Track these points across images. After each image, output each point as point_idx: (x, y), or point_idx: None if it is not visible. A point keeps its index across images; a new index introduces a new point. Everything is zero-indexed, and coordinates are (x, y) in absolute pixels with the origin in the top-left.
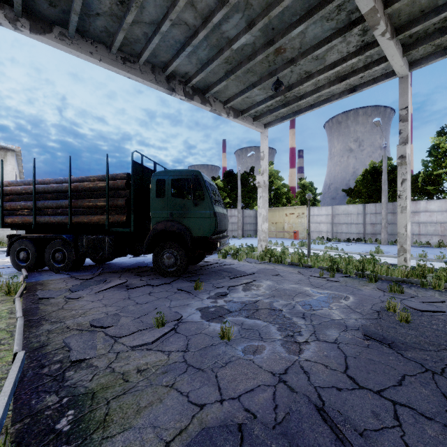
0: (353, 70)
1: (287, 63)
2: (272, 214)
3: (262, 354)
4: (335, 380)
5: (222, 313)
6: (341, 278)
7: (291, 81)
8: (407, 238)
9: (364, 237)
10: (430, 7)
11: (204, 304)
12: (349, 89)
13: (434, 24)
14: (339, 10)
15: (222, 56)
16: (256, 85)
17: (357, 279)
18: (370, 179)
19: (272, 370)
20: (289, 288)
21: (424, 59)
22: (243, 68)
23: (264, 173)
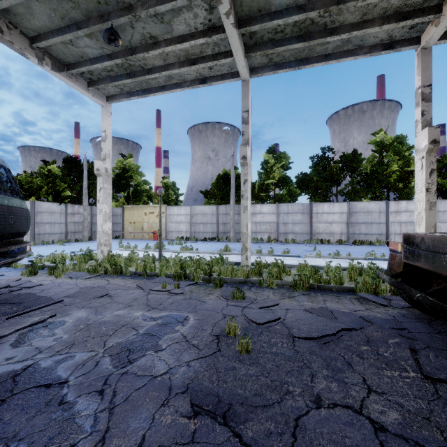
0: (203, 56)
1: (124, 9)
2: (130, 212)
3: None
4: None
5: None
6: (188, 287)
7: (134, 42)
8: (248, 237)
9: (217, 236)
10: (266, 9)
11: None
12: (200, 79)
13: (268, 32)
14: None
15: None
16: (82, 26)
17: (204, 286)
18: (222, 183)
19: None
20: (110, 320)
21: (261, 69)
22: None
23: (106, 159)
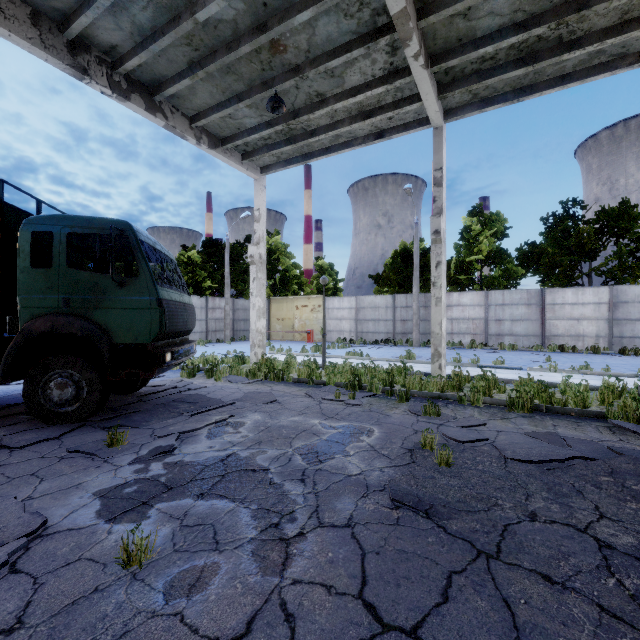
0: (380, 105)
1: (290, 71)
2: (278, 306)
3: (207, 589)
4: (342, 625)
5: (150, 494)
6: (365, 398)
7: (297, 103)
8: (442, 339)
9: (394, 338)
10: (468, 37)
11: (117, 478)
12: (376, 133)
13: (471, 63)
14: (361, 4)
15: (179, 28)
16: (243, 98)
17: (384, 399)
18: (401, 263)
19: (218, 633)
20: (288, 424)
21: (461, 110)
22: (219, 61)
23: (260, 242)
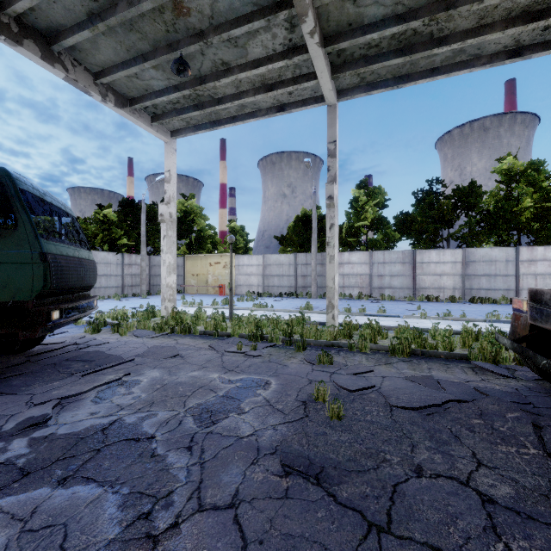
0: (281, 80)
1: (194, 35)
2: (193, 262)
3: None
4: None
5: None
6: (266, 349)
7: (204, 70)
8: (335, 292)
9: (295, 291)
10: (357, 22)
11: None
12: (277, 107)
13: (360, 48)
14: None
15: None
16: (149, 58)
17: (284, 349)
18: (301, 227)
19: None
20: (186, 381)
21: (351, 91)
22: (119, 15)
23: (170, 202)
